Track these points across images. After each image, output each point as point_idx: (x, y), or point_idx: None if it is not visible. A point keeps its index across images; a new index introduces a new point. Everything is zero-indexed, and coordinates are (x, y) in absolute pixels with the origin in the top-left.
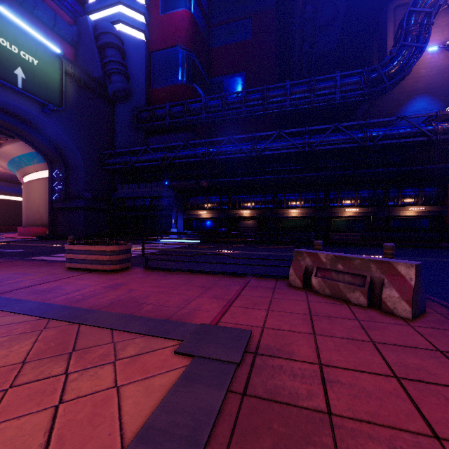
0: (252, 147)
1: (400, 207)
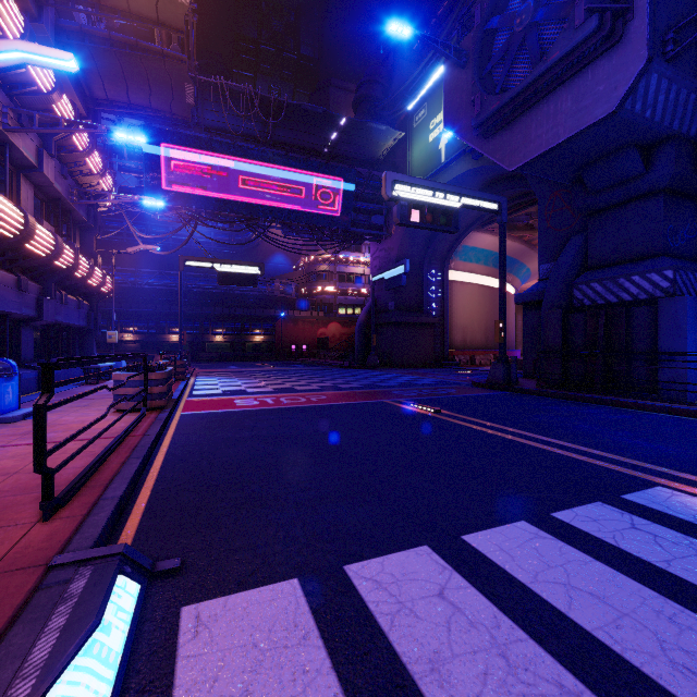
0: (136, 280)
1: (250, 336)
